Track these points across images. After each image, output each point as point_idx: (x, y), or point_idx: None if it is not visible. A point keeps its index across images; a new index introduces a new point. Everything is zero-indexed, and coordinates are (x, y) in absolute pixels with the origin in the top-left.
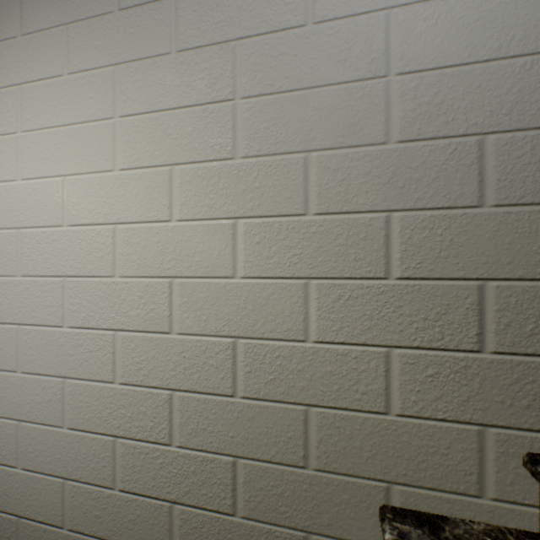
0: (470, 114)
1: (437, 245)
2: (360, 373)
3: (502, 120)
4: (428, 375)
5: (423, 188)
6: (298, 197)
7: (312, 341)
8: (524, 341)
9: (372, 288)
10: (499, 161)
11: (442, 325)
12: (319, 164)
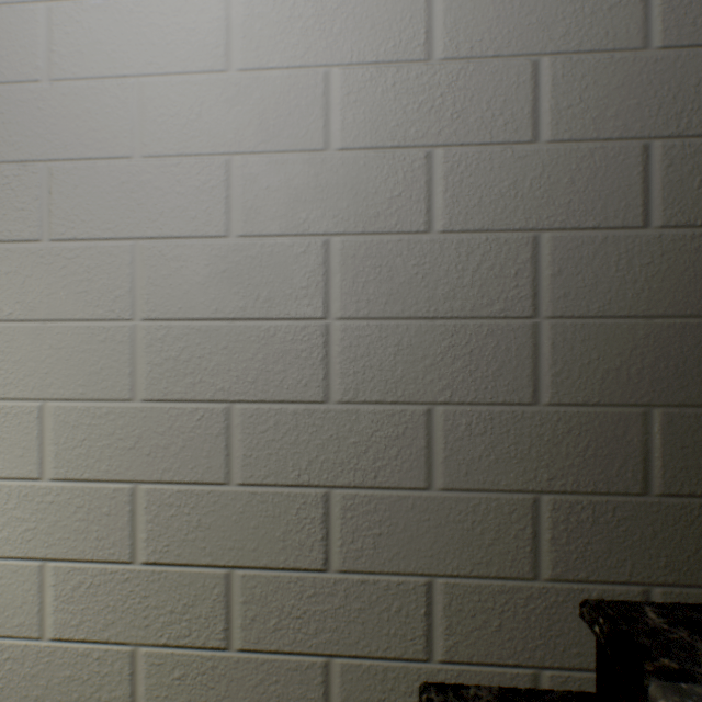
0: (218, 377)
1: (185, 526)
2: (104, 677)
3: (249, 388)
4: (176, 677)
5: (172, 457)
6: (32, 455)
7: (49, 638)
8: (269, 636)
9: (117, 574)
10: (246, 434)
11: (190, 618)
12: (57, 416)
